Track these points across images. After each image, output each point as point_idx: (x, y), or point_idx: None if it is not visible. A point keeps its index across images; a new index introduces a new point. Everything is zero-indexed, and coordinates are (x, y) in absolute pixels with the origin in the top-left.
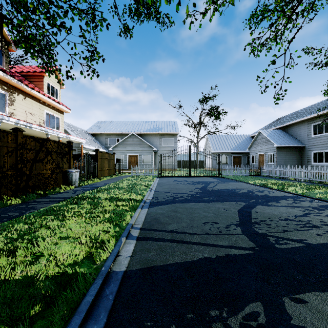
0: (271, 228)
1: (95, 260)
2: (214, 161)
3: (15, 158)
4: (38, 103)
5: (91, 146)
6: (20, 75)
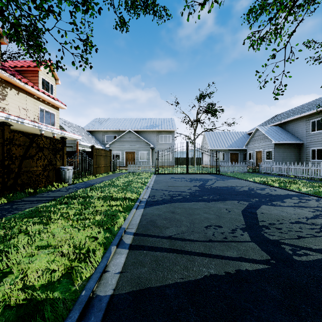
0: (284, 234)
1: (74, 280)
2: (211, 158)
3: (2, 154)
4: (32, 99)
5: (88, 143)
6: (14, 69)
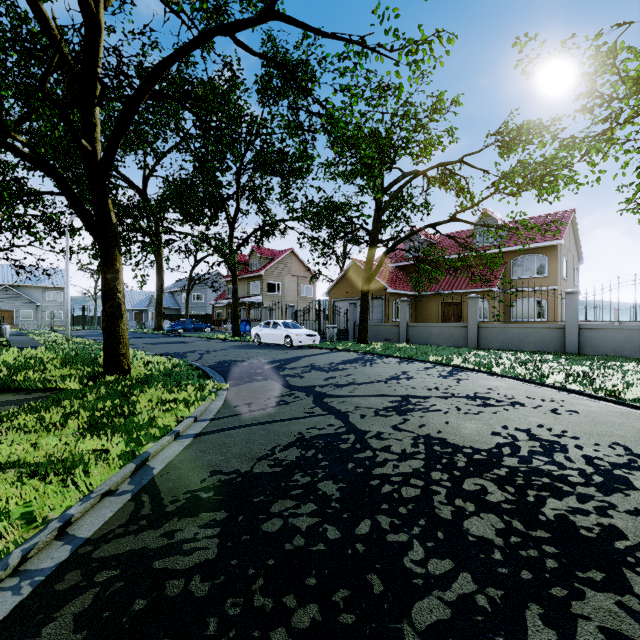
0: None
1: None
2: None
3: None
4: None
5: None
6: None
